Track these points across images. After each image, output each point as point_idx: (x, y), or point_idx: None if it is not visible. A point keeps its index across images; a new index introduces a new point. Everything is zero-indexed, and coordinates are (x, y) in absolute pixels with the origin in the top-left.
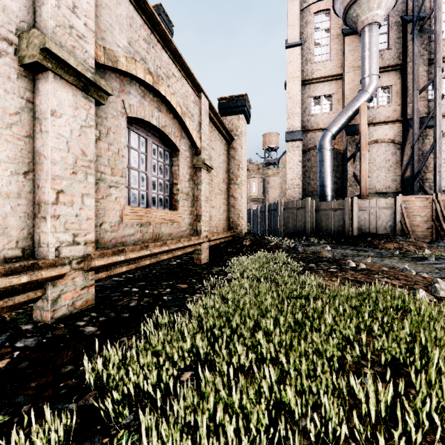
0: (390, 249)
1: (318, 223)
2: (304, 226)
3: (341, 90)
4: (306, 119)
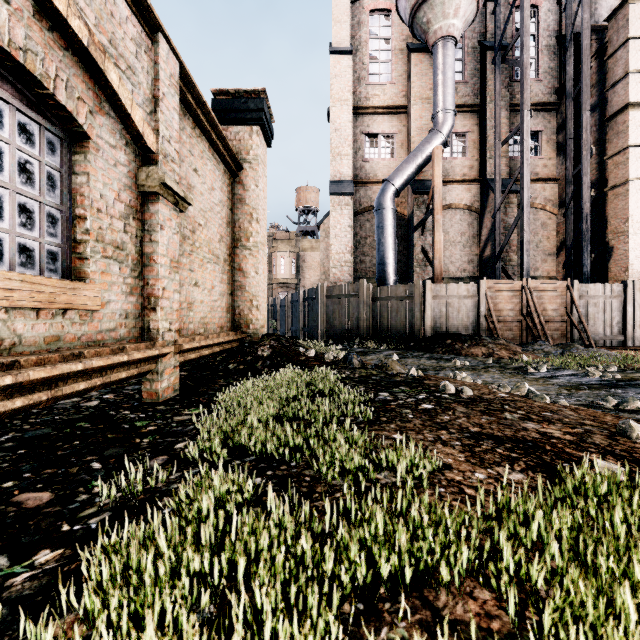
0: (478, 357)
1: (376, 319)
2: (357, 323)
3: (405, 130)
4: (358, 166)
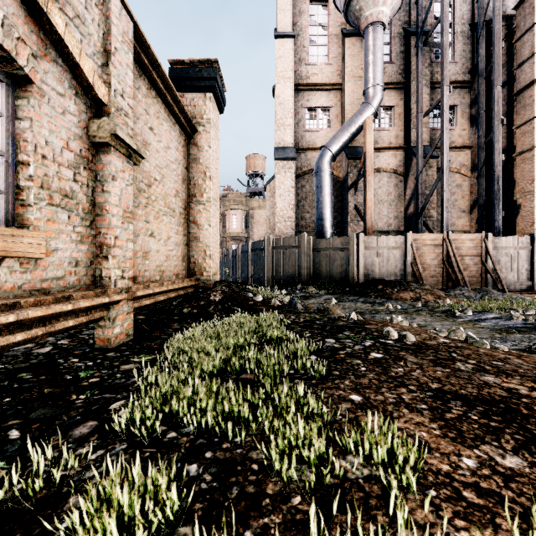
0: (406, 300)
1: (316, 267)
2: (298, 271)
3: (340, 104)
4: (299, 135)
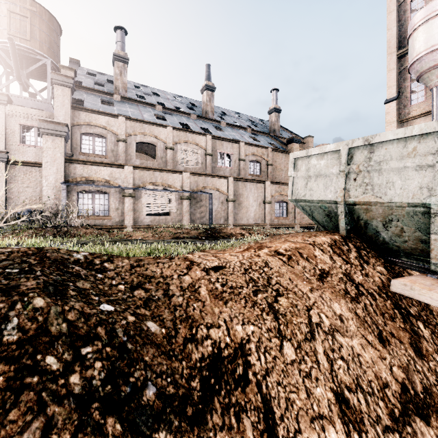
0: None
1: None
2: None
3: None
4: None
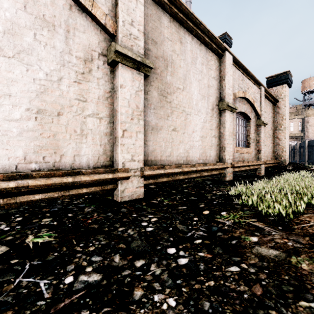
0: None
1: None
2: None
3: None
4: None
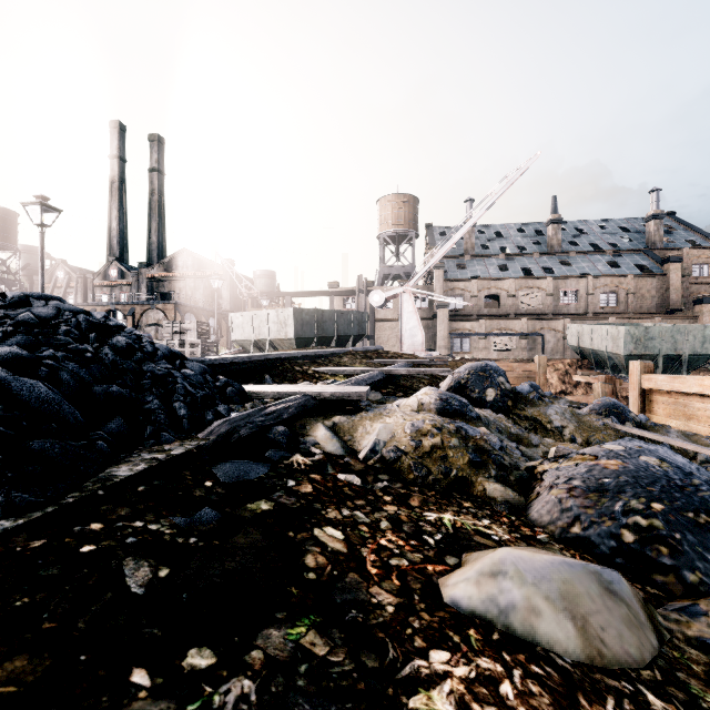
0: None
1: None
2: None
3: None
4: None
